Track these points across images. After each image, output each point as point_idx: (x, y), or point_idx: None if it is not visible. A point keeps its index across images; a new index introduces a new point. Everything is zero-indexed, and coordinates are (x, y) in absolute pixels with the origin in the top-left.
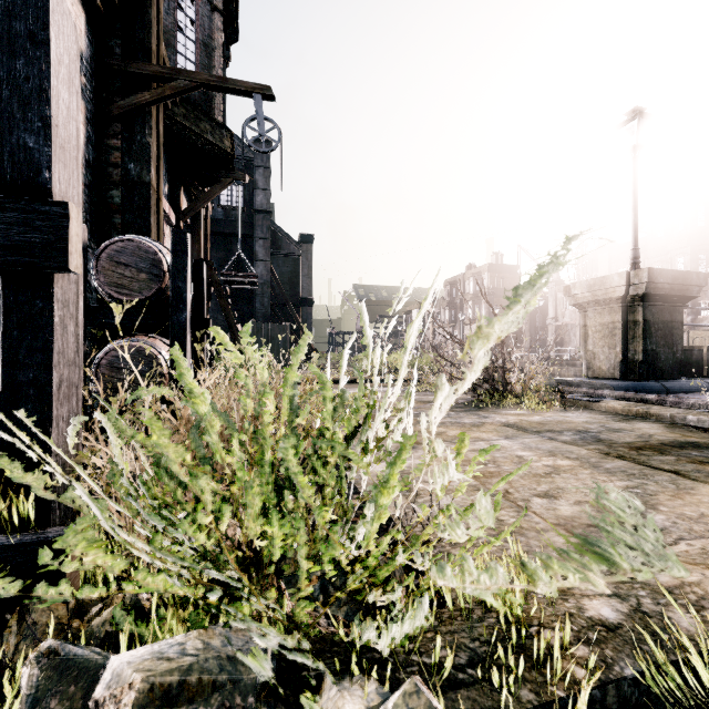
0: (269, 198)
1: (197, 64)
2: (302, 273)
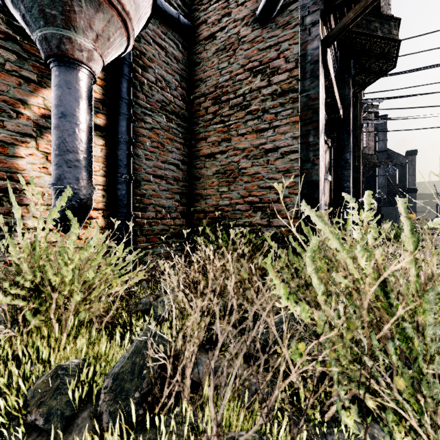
0: (386, 144)
1: (366, 141)
2: (408, 173)
